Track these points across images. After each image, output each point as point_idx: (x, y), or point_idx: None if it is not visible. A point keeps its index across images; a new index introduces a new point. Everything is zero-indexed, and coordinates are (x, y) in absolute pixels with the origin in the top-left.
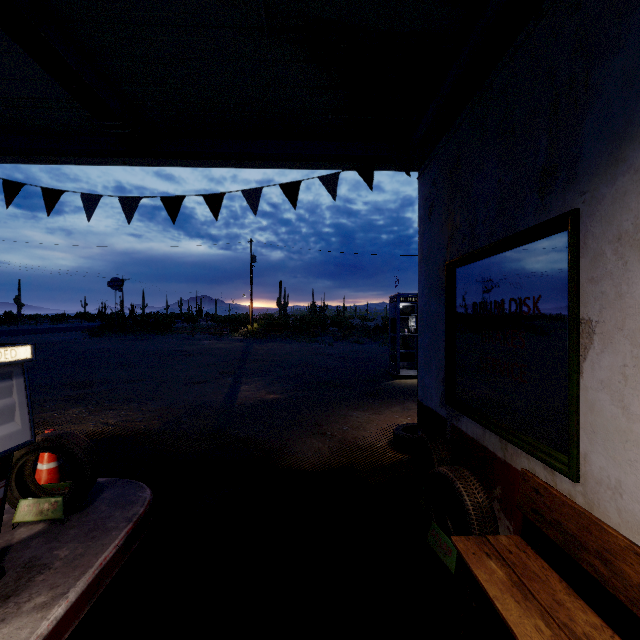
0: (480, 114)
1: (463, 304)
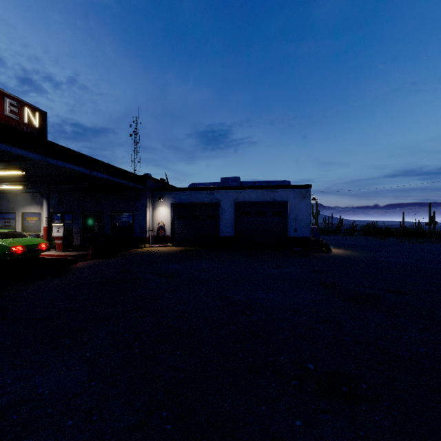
0: (5, 196)
1: (1, 218)
